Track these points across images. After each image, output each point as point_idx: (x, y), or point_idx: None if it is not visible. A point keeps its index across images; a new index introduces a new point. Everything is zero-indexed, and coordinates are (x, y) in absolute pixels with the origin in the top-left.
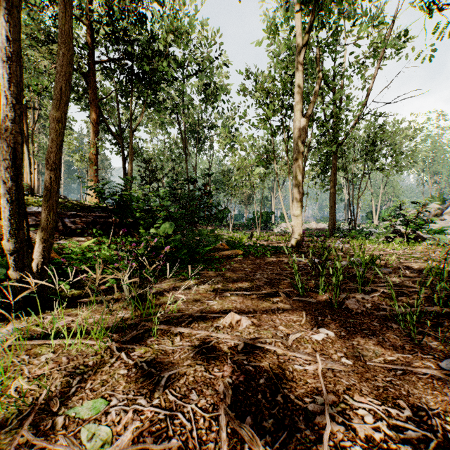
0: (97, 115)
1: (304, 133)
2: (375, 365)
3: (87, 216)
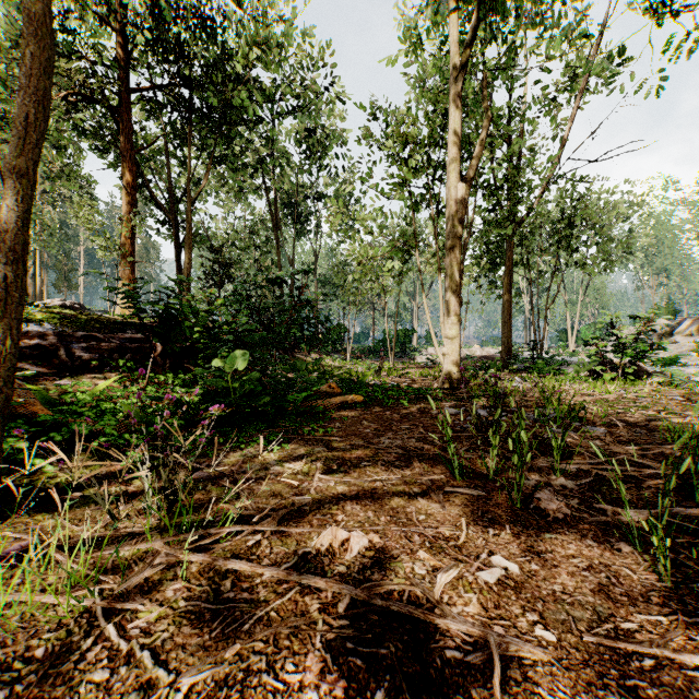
0: (133, 175)
1: (462, 206)
2: (600, 644)
3: (110, 339)
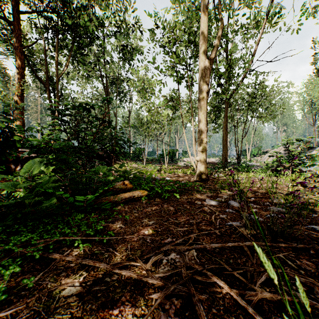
0: (22, 61)
1: (208, 73)
2: None
3: None
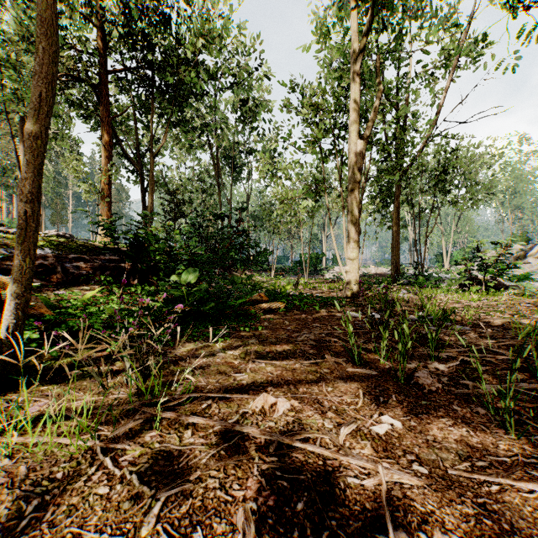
0: (110, 136)
1: (361, 158)
2: (460, 476)
3: (94, 260)
